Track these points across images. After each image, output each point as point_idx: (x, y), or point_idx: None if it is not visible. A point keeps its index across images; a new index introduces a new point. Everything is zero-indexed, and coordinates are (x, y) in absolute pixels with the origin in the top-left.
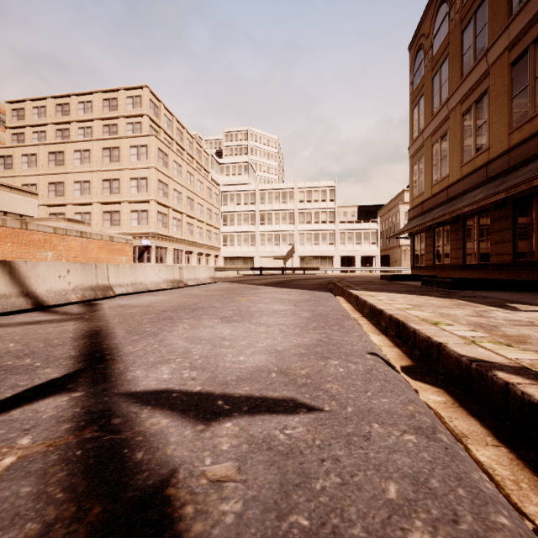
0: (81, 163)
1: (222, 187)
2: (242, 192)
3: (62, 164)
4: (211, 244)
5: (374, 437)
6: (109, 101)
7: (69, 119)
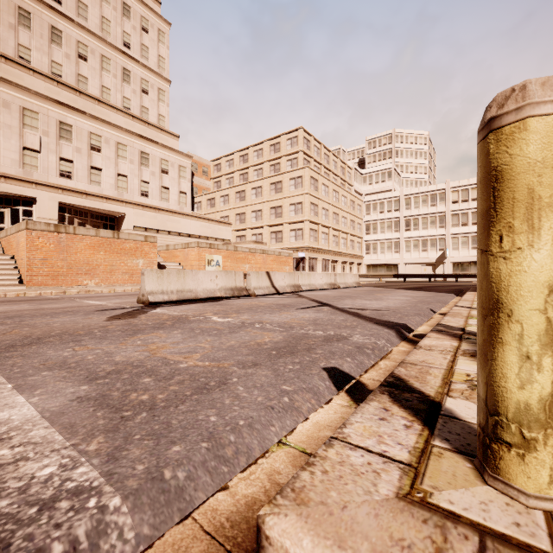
0: (256, 197)
1: (364, 198)
2: (385, 199)
3: (244, 199)
4: (354, 253)
5: (403, 313)
6: (274, 146)
7: (248, 165)
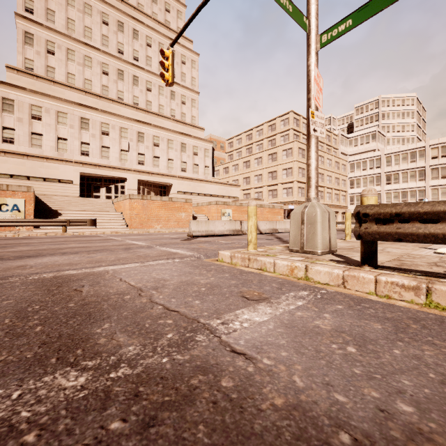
0: (258, 165)
1: (349, 158)
2: (367, 159)
3: (249, 167)
4: (338, 204)
5: None
6: (271, 126)
7: (252, 142)
